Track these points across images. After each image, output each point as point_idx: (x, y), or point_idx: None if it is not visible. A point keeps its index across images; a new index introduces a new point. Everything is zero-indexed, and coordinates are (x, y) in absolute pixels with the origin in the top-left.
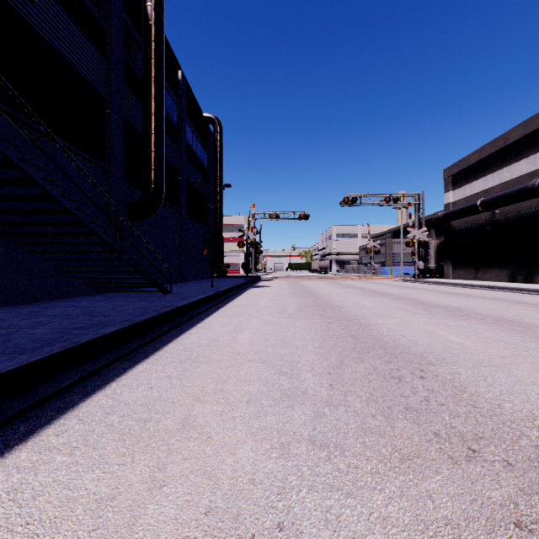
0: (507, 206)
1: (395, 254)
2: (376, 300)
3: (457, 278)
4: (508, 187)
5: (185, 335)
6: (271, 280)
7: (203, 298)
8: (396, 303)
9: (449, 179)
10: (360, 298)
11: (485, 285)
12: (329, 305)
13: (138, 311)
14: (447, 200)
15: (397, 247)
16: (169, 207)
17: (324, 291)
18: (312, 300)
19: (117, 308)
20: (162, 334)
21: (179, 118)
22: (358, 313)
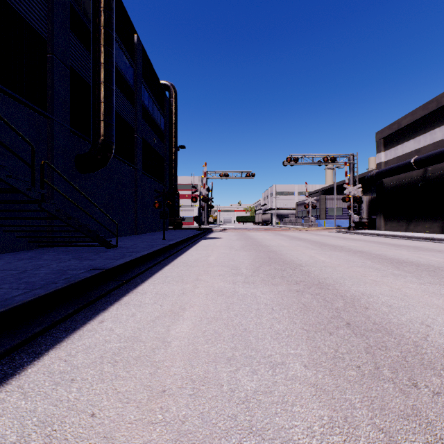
0: (439, 164)
1: (328, 209)
2: (331, 254)
3: (389, 230)
4: (440, 146)
5: (92, 324)
6: (221, 231)
7: (147, 254)
8: (356, 259)
9: (381, 141)
10: (314, 252)
11: (424, 237)
12: (286, 261)
13: (47, 277)
14: (379, 160)
15: (329, 202)
16: (124, 162)
17: (273, 243)
18: (264, 254)
19: (26, 272)
20: (56, 324)
21: (135, 79)
22: (326, 274)
